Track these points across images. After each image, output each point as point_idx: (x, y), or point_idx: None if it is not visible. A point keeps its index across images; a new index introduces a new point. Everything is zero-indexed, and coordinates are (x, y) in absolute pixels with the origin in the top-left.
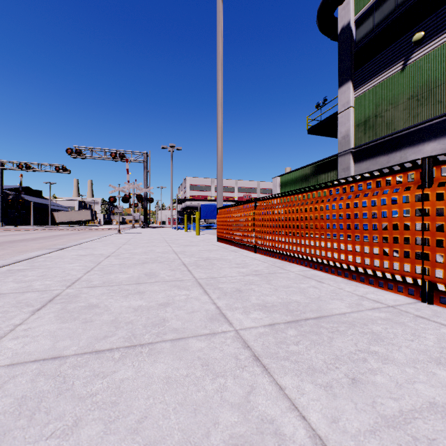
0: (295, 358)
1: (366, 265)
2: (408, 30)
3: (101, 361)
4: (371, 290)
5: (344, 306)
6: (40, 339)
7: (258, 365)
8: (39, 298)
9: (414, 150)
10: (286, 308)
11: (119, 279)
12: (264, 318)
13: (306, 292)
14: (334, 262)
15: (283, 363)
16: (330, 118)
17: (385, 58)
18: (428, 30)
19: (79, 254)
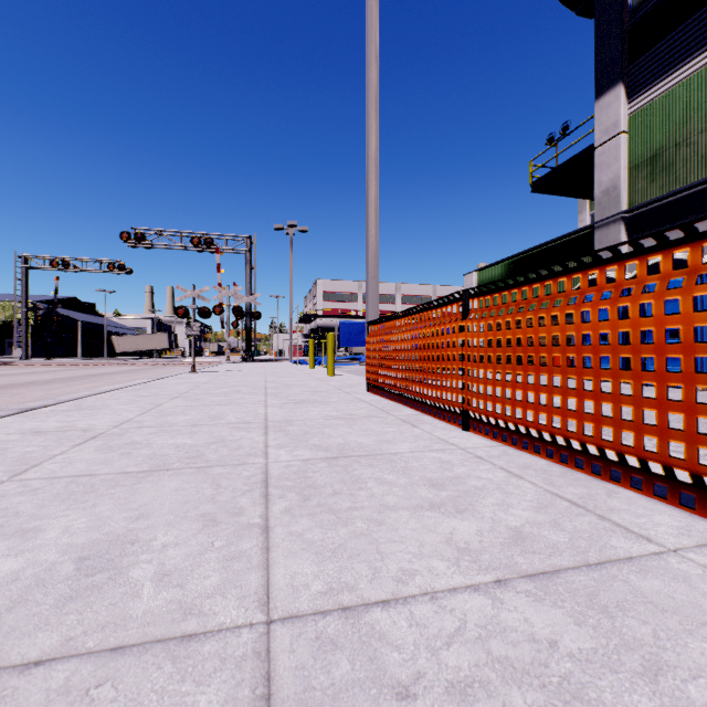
0: None
1: None
2: None
3: None
4: None
5: None
6: None
7: None
8: None
9: None
10: None
11: None
12: None
13: None
14: None
15: None
16: (577, 158)
17: (698, 29)
18: None
19: (38, 426)
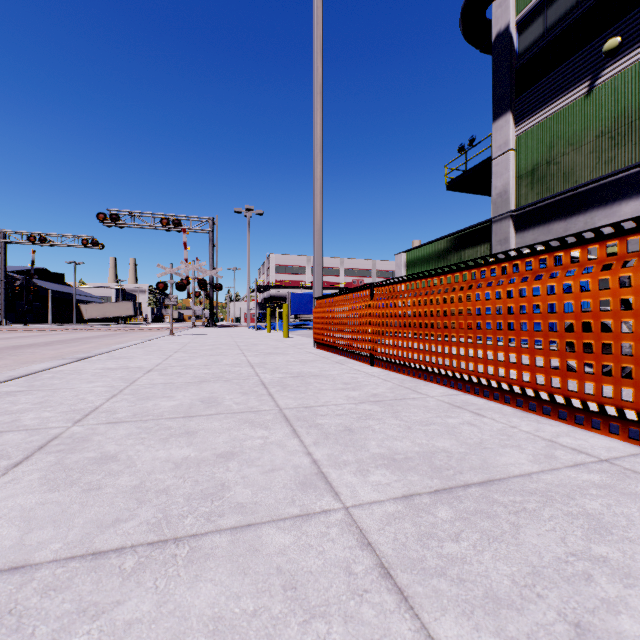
0: (457, 572)
1: (553, 389)
2: (597, 35)
3: (98, 576)
4: (563, 430)
5: (526, 461)
6: (1, 524)
7: (390, 588)
8: (24, 443)
9: (606, 212)
10: (428, 463)
11: (159, 409)
12: (393, 482)
13: (459, 433)
14: (499, 382)
15: (437, 584)
16: (480, 166)
17: (561, 78)
18: (628, 34)
19: (106, 366)
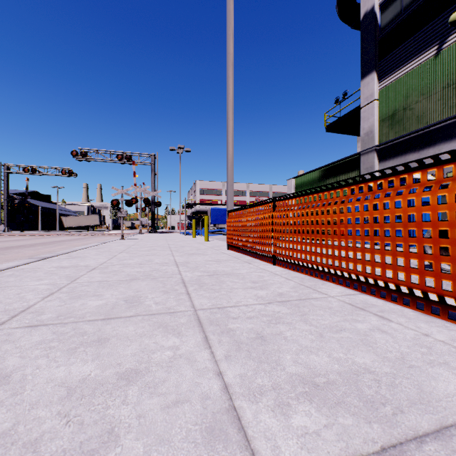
0: None
1: None
2: (444, 10)
3: None
4: None
5: None
6: None
7: None
8: None
9: (451, 145)
10: (356, 392)
11: (84, 310)
12: (323, 430)
13: (374, 343)
14: (398, 285)
15: None
16: (351, 113)
17: (415, 44)
18: None
19: (60, 265)
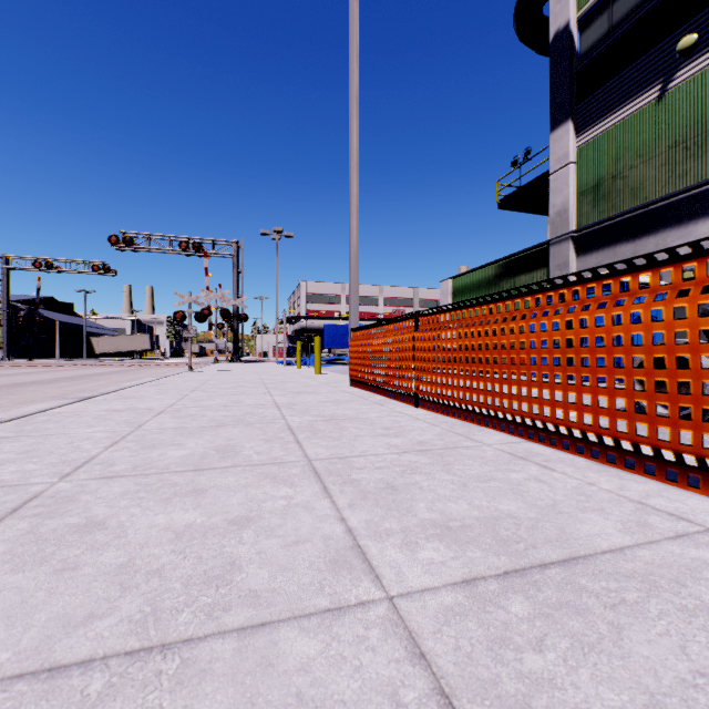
0: (545, 703)
1: (639, 438)
2: (670, 32)
3: (49, 708)
4: (653, 489)
5: (614, 530)
6: None
7: None
8: None
9: (681, 232)
10: (492, 533)
11: (165, 460)
12: (449, 561)
13: (526, 492)
14: (570, 428)
15: None
16: (536, 182)
17: (629, 81)
18: (705, 30)
19: (111, 407)
